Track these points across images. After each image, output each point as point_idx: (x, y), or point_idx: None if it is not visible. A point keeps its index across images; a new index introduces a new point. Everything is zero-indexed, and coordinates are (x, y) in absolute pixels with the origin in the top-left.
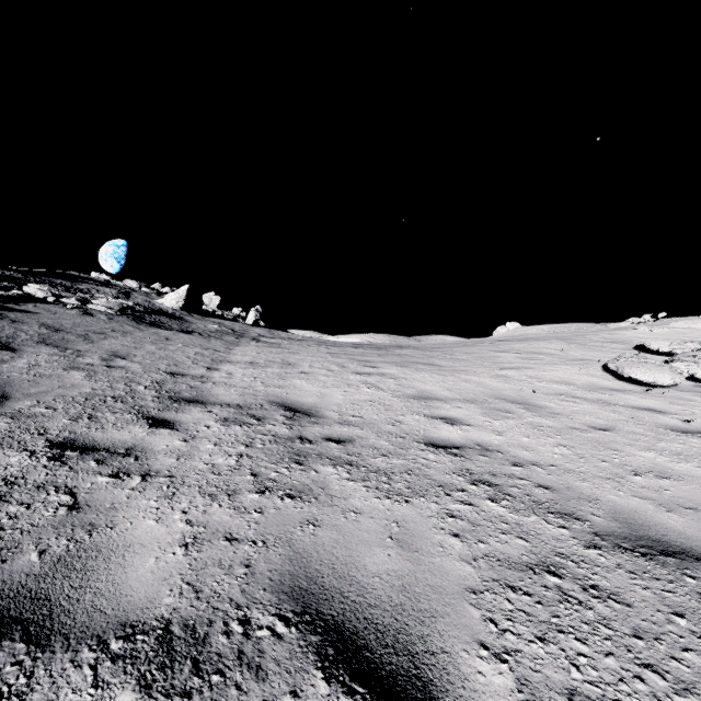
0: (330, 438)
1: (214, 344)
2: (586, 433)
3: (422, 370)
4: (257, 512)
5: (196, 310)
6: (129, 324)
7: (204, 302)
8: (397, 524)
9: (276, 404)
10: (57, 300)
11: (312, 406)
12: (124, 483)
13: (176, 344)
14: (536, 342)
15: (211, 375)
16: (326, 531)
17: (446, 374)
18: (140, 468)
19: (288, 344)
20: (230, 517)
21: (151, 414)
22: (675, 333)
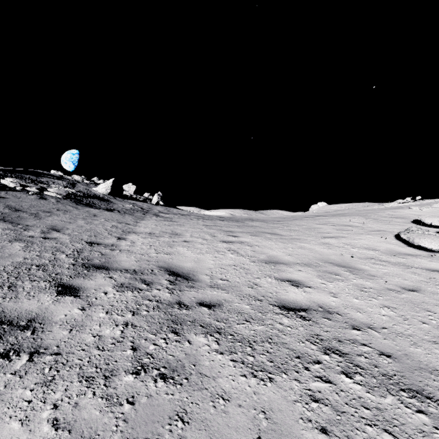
0: (202, 303)
1: (126, 219)
2: (400, 294)
3: (269, 239)
4: (129, 402)
5: (119, 195)
6: (70, 205)
7: (125, 190)
8: (264, 414)
9: (163, 269)
10: (23, 189)
11: (190, 271)
12: (9, 365)
13: (100, 219)
14: (344, 217)
15: (120, 243)
16: (195, 431)
17: (286, 241)
18: (32, 343)
19: (177, 218)
20: (100, 412)
21: (63, 281)
22: (437, 211)
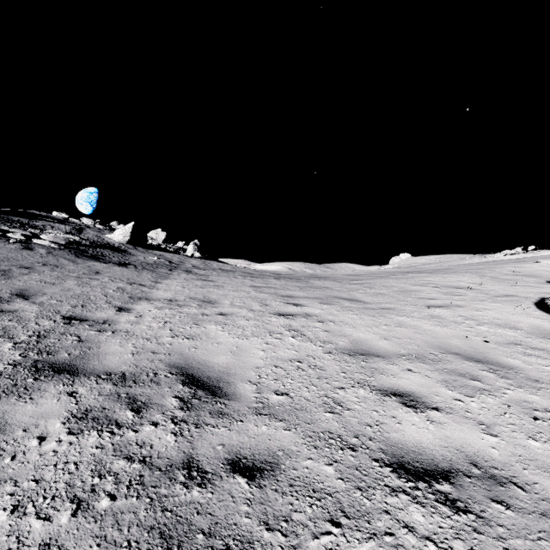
0: (238, 461)
1: (143, 277)
2: None
3: (348, 309)
4: None
5: (141, 244)
6: (67, 258)
7: (152, 237)
8: None
9: (176, 370)
10: (2, 235)
11: (223, 373)
12: None
13: (102, 278)
14: (449, 275)
15: (118, 318)
16: None
17: (375, 314)
18: None
19: (216, 276)
20: None
21: None
22: None
